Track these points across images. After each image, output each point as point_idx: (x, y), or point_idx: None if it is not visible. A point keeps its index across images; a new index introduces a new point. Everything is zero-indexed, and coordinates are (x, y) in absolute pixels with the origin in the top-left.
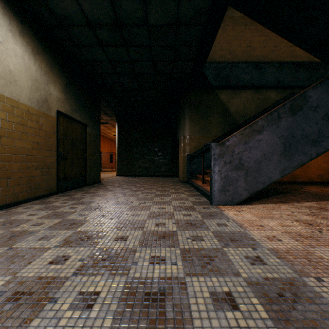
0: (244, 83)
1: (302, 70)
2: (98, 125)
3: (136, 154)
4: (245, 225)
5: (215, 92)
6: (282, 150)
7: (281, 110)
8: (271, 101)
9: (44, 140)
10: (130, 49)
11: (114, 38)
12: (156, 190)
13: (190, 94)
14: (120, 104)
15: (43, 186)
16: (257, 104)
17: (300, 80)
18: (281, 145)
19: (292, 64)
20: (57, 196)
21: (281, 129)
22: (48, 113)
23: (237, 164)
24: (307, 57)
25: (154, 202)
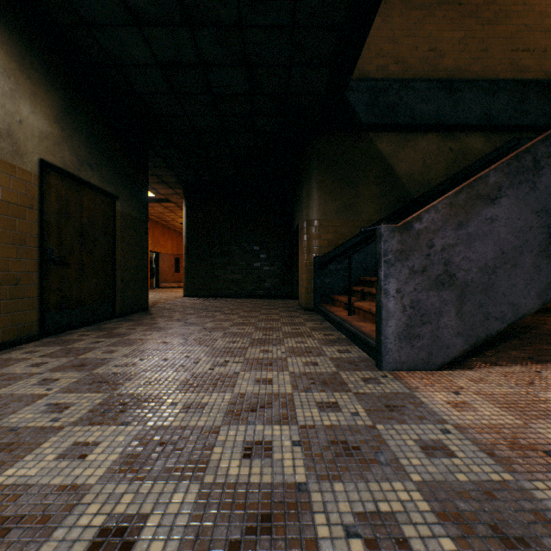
0: (424, 120)
1: (533, 96)
2: (144, 199)
3: (220, 257)
4: (503, 452)
5: (368, 136)
6: (545, 243)
7: (542, 149)
8: (475, 155)
9: (5, 221)
10: (200, 33)
11: (164, 5)
12: (253, 329)
13: (320, 141)
14: (187, 162)
15: (0, 323)
16: (448, 159)
17: (530, 116)
18: (542, 230)
19: (514, 84)
20: (37, 344)
21: (542, 193)
22: (14, 162)
23: (439, 275)
24: (542, 71)
25: (247, 361)
